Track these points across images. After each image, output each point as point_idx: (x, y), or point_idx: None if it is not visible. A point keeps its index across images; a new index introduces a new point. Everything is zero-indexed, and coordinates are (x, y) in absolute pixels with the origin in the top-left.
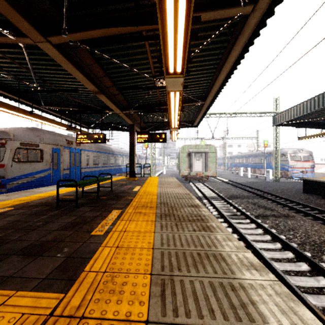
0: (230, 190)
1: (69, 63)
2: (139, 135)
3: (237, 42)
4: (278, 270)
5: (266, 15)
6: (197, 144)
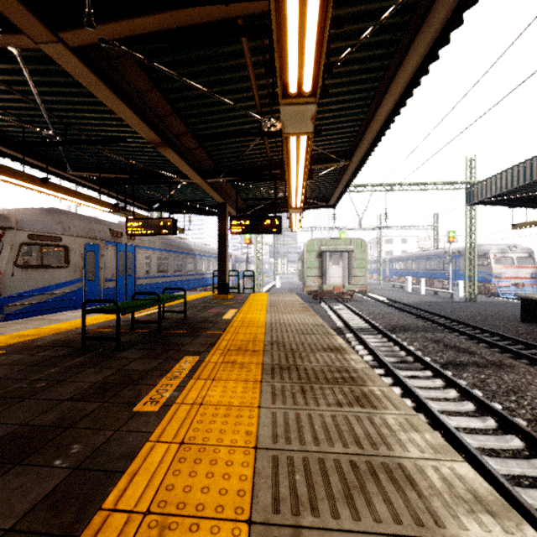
0: (392, 317)
1: (104, 85)
2: (234, 220)
3: (417, 40)
4: (499, 477)
5: None
6: (334, 238)
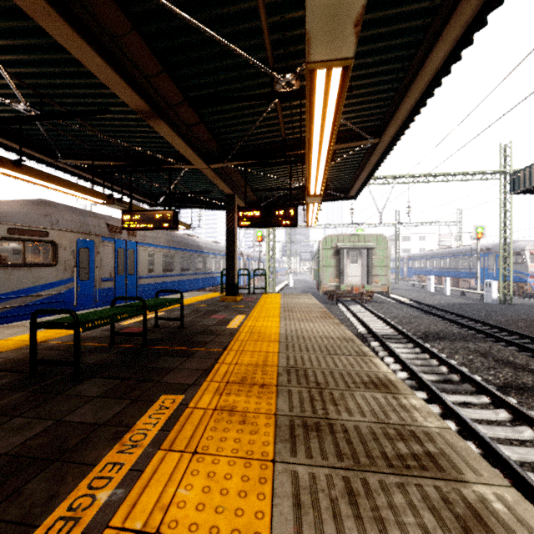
0: (421, 321)
1: (56, 15)
2: (242, 211)
3: None
4: None
5: None
6: (352, 234)
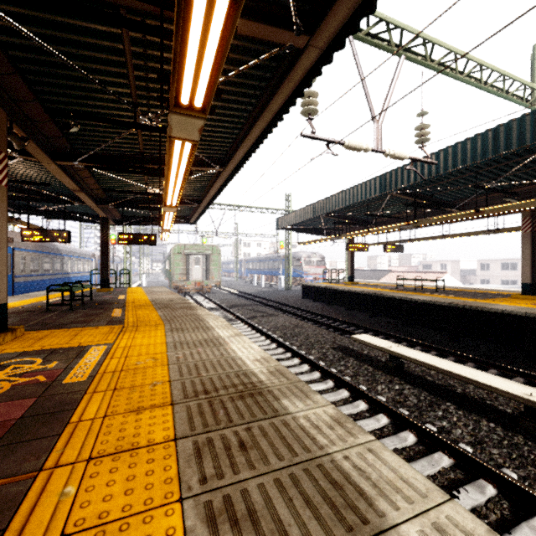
0: (234, 300)
1: (64, 174)
2: (121, 235)
3: (219, 179)
4: None
5: (232, 174)
6: (195, 244)
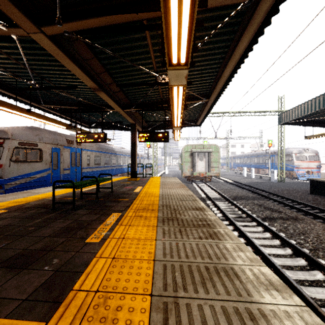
0: (234, 191)
1: (65, 56)
2: (140, 134)
3: (246, 32)
4: (291, 280)
5: None
6: (200, 144)
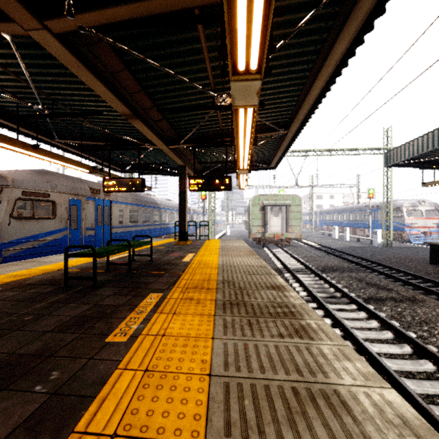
0: (323, 259)
1: (83, 66)
2: (192, 180)
3: (346, 27)
4: (416, 396)
5: None
6: (274, 194)
